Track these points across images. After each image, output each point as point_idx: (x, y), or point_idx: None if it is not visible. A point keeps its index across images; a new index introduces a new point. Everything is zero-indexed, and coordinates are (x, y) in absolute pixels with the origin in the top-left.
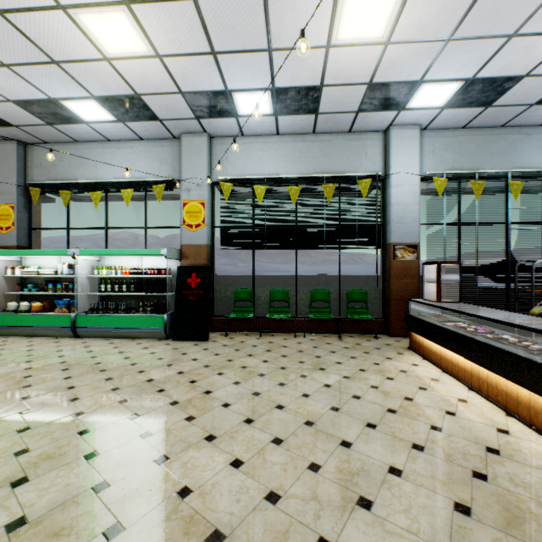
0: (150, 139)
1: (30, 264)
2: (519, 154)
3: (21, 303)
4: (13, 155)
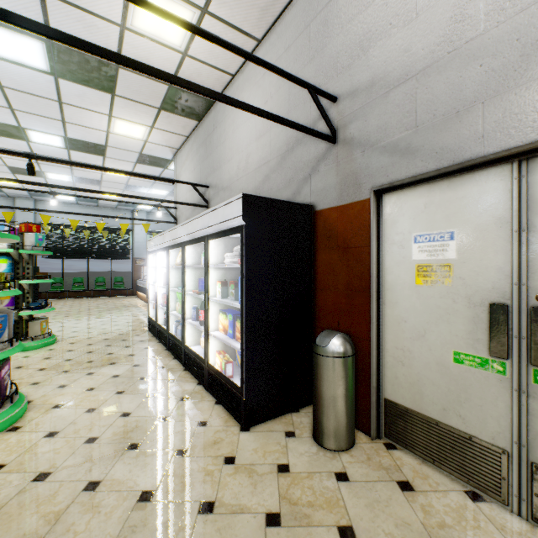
0: None
1: None
2: None
3: None
4: None
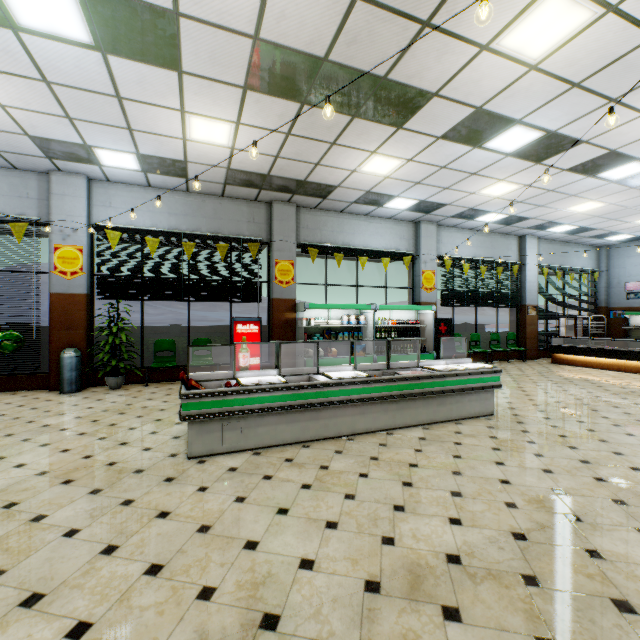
0: (394, 219)
1: (303, 316)
2: (569, 258)
3: (321, 349)
4: (292, 216)
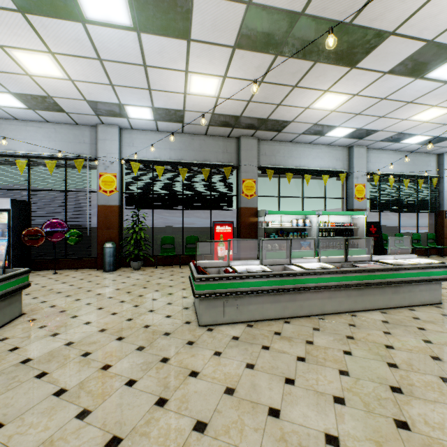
0: (331, 145)
1: (262, 220)
2: None
3: (276, 245)
4: (254, 147)
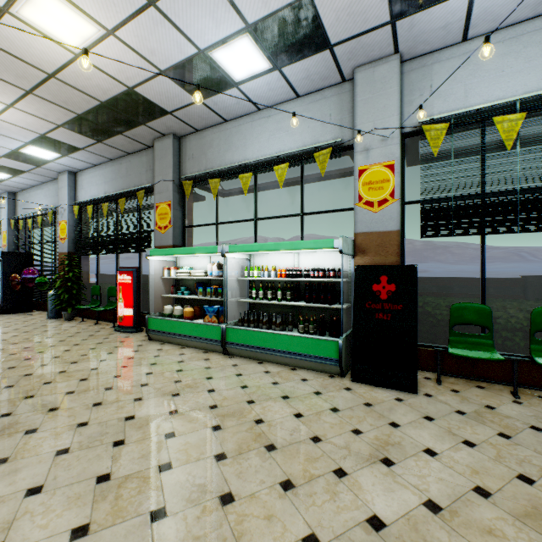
0: (308, 93)
1: (183, 265)
2: None
3: (175, 307)
4: (169, 150)
